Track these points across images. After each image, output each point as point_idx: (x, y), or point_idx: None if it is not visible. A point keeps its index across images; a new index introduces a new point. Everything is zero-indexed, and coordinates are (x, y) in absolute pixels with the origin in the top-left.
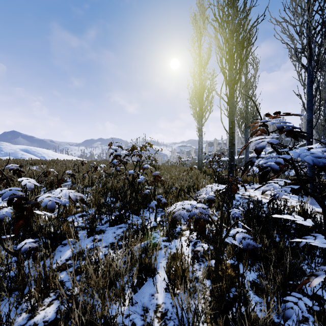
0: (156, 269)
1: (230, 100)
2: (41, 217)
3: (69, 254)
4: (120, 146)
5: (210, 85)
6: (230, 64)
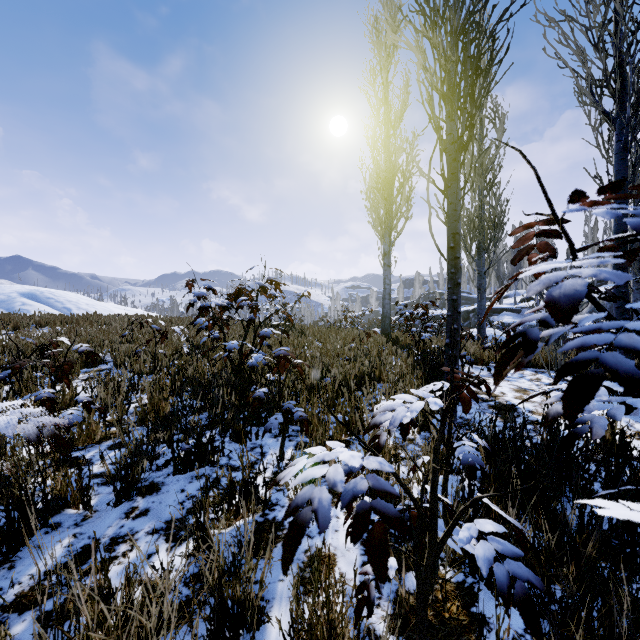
0: (254, 631)
1: (450, 185)
2: (3, 458)
3: (58, 557)
4: (211, 289)
5: (406, 164)
6: (450, 106)
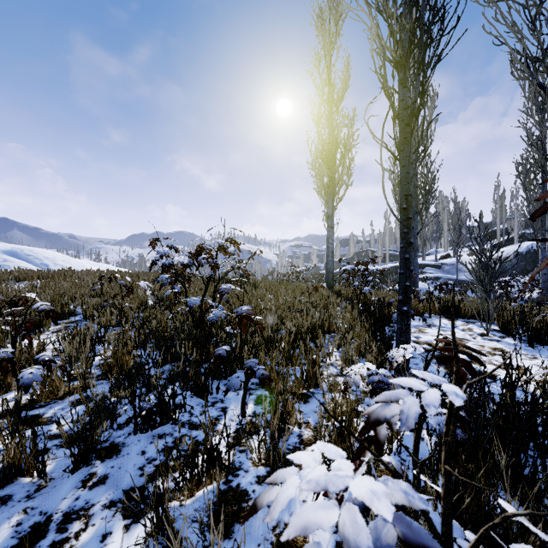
0: None
1: (403, 149)
2: None
3: (3, 540)
4: (173, 247)
5: (347, 137)
6: (403, 73)
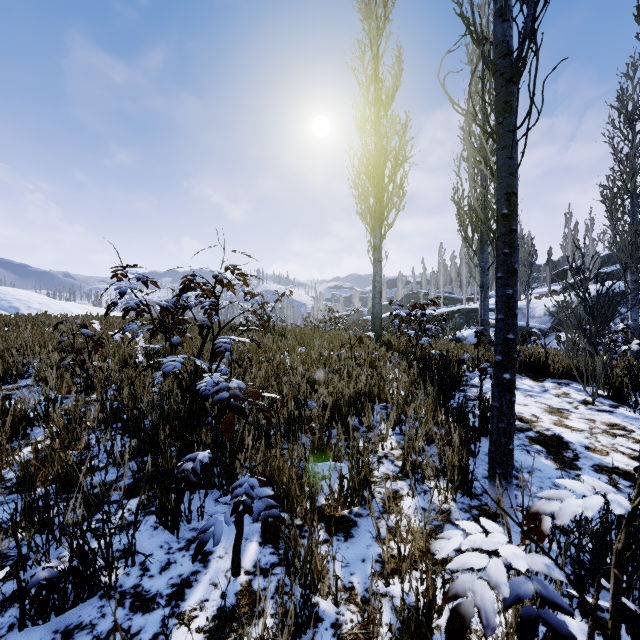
0: None
1: (503, 120)
2: None
3: None
4: (141, 279)
5: (399, 147)
6: None
